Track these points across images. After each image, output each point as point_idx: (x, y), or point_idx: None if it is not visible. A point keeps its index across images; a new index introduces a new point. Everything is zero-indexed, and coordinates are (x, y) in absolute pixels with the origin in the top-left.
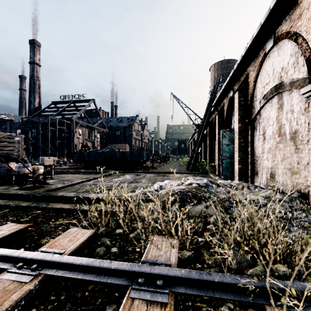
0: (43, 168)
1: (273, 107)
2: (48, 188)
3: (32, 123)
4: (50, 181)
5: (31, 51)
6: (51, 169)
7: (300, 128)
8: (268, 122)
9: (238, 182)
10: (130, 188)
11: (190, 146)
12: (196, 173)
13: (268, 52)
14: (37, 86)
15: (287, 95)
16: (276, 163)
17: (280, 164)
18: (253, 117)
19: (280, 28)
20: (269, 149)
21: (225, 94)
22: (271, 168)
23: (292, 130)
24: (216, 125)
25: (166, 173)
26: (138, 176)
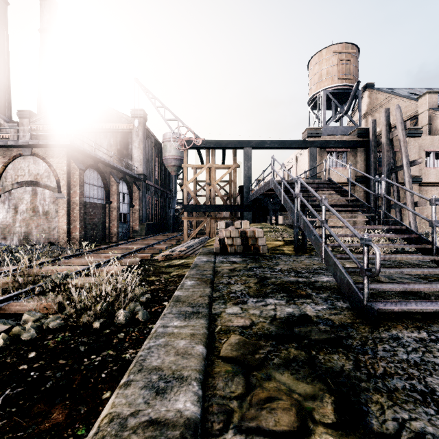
0: None
1: (27, 193)
2: None
3: None
4: None
5: None
6: None
7: (51, 210)
8: (22, 201)
9: None
10: None
11: None
12: None
13: (24, 156)
14: None
15: (41, 190)
16: (31, 229)
17: (35, 229)
18: (2, 193)
19: (37, 150)
20: (23, 220)
21: None
22: (25, 232)
23: (45, 210)
24: None
25: None
26: None
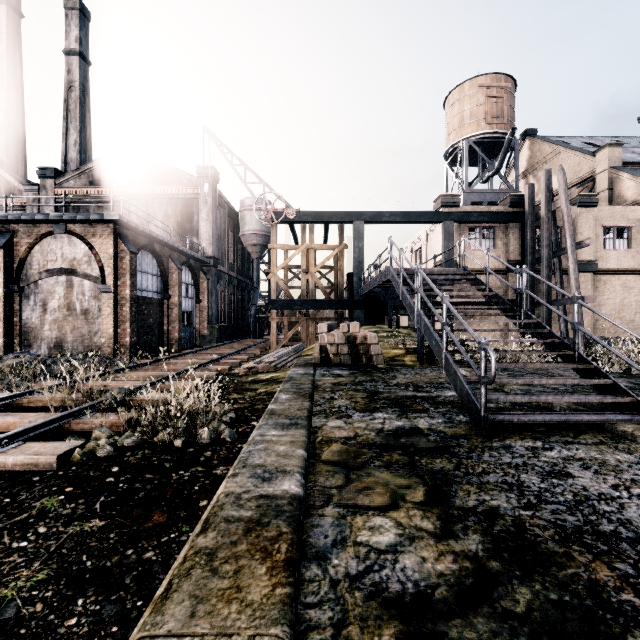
0: None
1: (60, 284)
2: None
3: None
4: None
5: None
6: None
7: (92, 308)
8: (52, 296)
9: None
10: None
11: None
12: None
13: (56, 234)
14: None
15: (79, 281)
16: (65, 333)
17: (70, 333)
18: (25, 284)
19: (73, 227)
20: (54, 321)
21: None
22: (57, 338)
23: (84, 308)
24: None
25: None
26: None
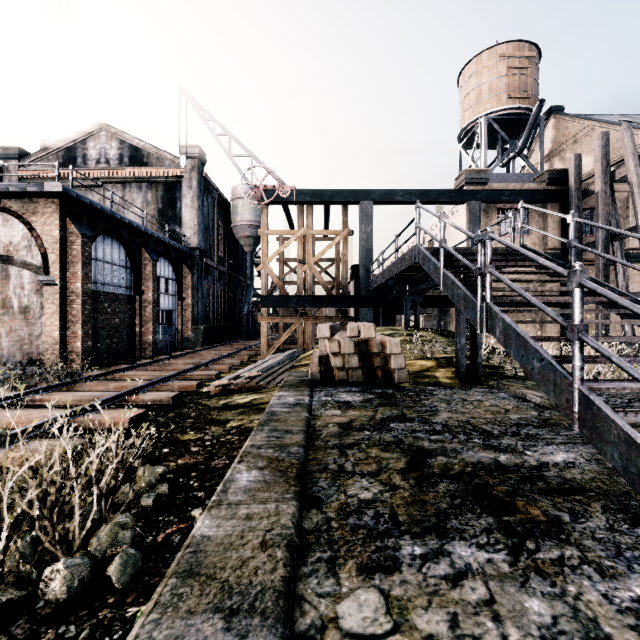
0: None
1: None
2: None
3: None
4: None
5: None
6: None
7: (33, 305)
8: None
9: None
10: None
11: None
12: None
13: None
14: None
15: (17, 271)
16: None
17: (6, 337)
18: None
19: (9, 202)
20: None
21: None
22: None
23: (23, 305)
24: None
25: None
26: None
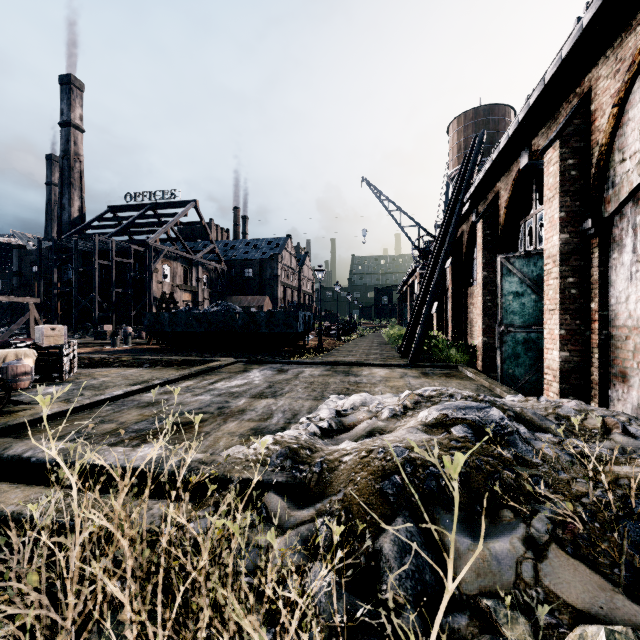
0: (40, 354)
1: None
2: (5, 422)
3: (65, 252)
4: (47, 392)
5: (63, 99)
6: (61, 358)
7: None
8: None
9: (576, 407)
10: (250, 419)
11: (403, 299)
12: (426, 366)
13: None
14: (77, 173)
15: None
16: None
17: None
18: (610, 211)
19: None
20: None
21: (504, 165)
22: None
23: None
24: (478, 245)
25: (353, 366)
26: (281, 375)
